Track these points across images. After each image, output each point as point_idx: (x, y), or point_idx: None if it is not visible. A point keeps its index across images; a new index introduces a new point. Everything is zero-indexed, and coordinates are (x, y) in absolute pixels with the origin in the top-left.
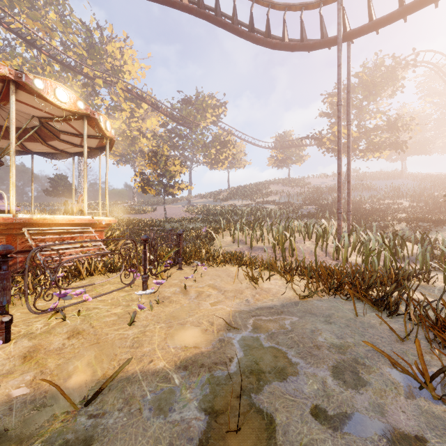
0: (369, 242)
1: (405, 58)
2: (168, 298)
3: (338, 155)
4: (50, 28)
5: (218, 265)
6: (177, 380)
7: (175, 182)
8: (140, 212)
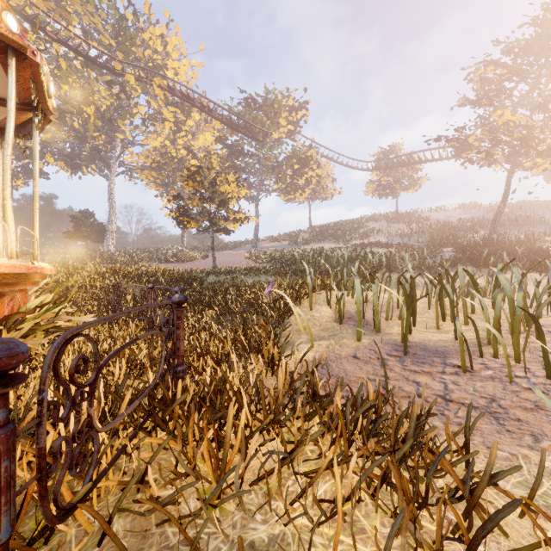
0: None
1: None
2: None
3: None
4: (67, 10)
5: None
6: None
7: (228, 209)
8: (183, 259)
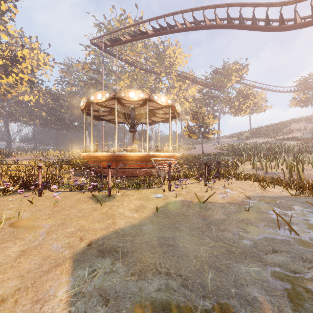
0: None
1: None
2: (216, 189)
3: None
4: (139, 53)
5: (241, 179)
6: (227, 205)
7: (209, 129)
8: (186, 149)
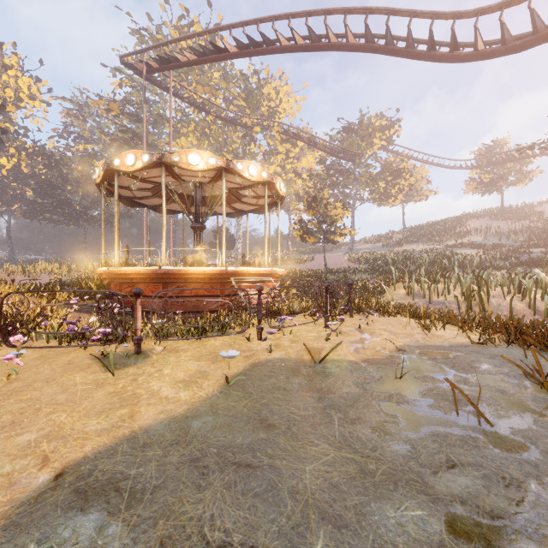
0: None
1: None
2: (346, 333)
3: None
4: (215, 89)
5: (389, 315)
6: (363, 365)
7: (337, 228)
8: (297, 262)
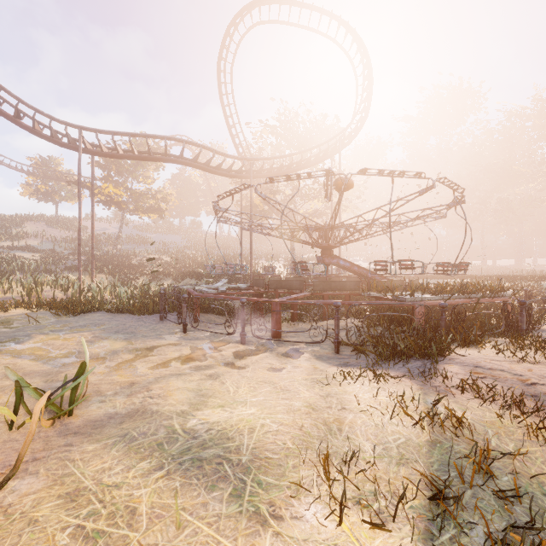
0: (106, 289)
1: (163, 146)
2: None
3: (79, 233)
4: None
5: None
6: None
7: None
8: None
